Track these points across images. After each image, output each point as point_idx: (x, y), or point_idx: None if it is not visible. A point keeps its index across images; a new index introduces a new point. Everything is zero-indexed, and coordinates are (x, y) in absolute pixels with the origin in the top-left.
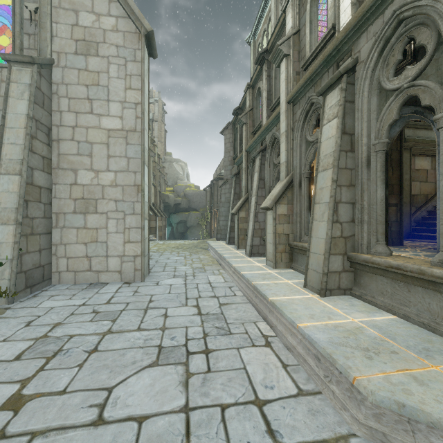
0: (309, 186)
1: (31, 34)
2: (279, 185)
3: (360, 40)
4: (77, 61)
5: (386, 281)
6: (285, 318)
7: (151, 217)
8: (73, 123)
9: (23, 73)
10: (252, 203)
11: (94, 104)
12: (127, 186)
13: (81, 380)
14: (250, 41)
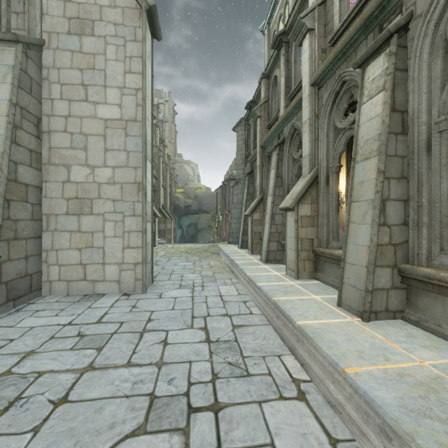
0: (338, 182)
1: (19, 13)
2: (301, 182)
3: None
4: (70, 42)
5: None
6: (322, 354)
7: (161, 219)
8: (66, 112)
9: (6, 53)
10: (269, 203)
11: (89, 91)
12: (127, 184)
13: None
14: (264, 30)
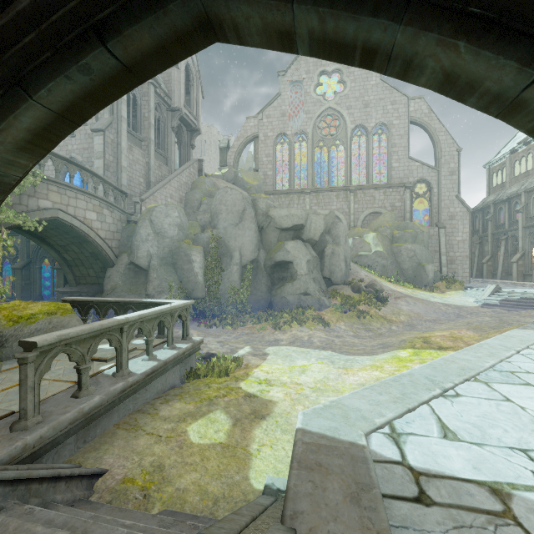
0: (531, 255)
1: (435, 216)
2: (518, 254)
3: None
4: (449, 222)
5: None
6: (528, 284)
7: None
8: (448, 239)
9: (442, 230)
10: (500, 259)
11: (454, 233)
12: (464, 256)
13: None
14: (485, 167)
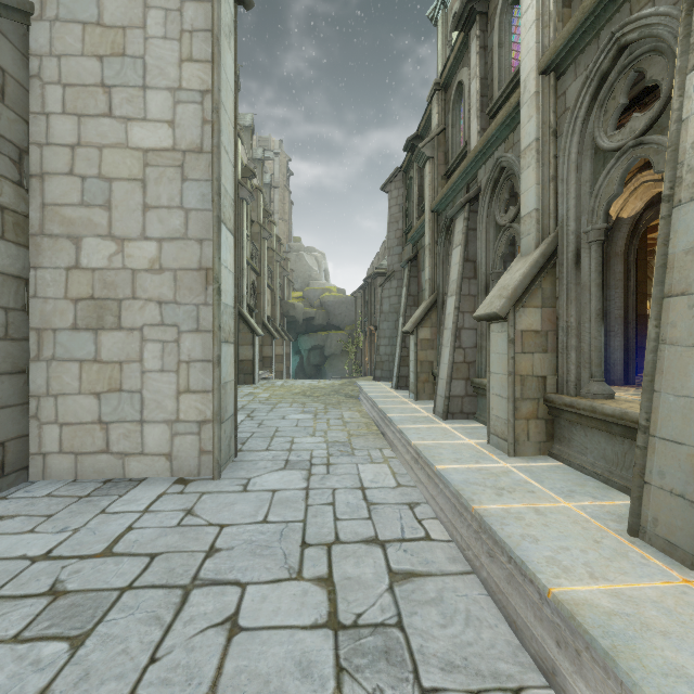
0: (602, 262)
1: None
2: (520, 265)
3: None
4: (80, 7)
5: None
6: None
7: (265, 339)
8: (73, 138)
9: None
10: (449, 309)
11: (115, 97)
12: (184, 271)
13: None
14: (436, 16)
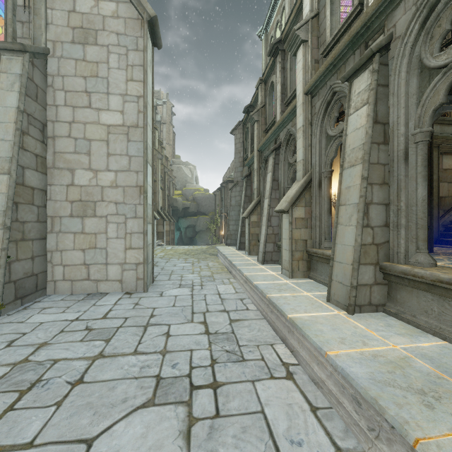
0: (329, 186)
1: (25, 22)
2: (295, 186)
3: (396, 12)
4: (74, 51)
5: (431, 297)
6: (309, 341)
7: (159, 221)
8: (70, 118)
9: (13, 62)
10: (265, 206)
11: (92, 98)
12: (129, 187)
13: (55, 426)
14: (261, 35)
